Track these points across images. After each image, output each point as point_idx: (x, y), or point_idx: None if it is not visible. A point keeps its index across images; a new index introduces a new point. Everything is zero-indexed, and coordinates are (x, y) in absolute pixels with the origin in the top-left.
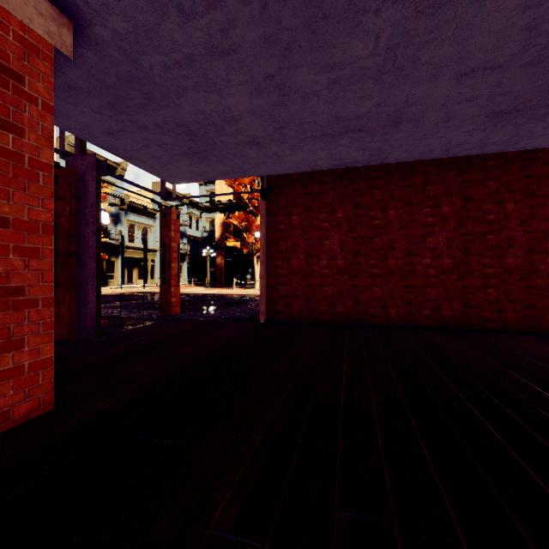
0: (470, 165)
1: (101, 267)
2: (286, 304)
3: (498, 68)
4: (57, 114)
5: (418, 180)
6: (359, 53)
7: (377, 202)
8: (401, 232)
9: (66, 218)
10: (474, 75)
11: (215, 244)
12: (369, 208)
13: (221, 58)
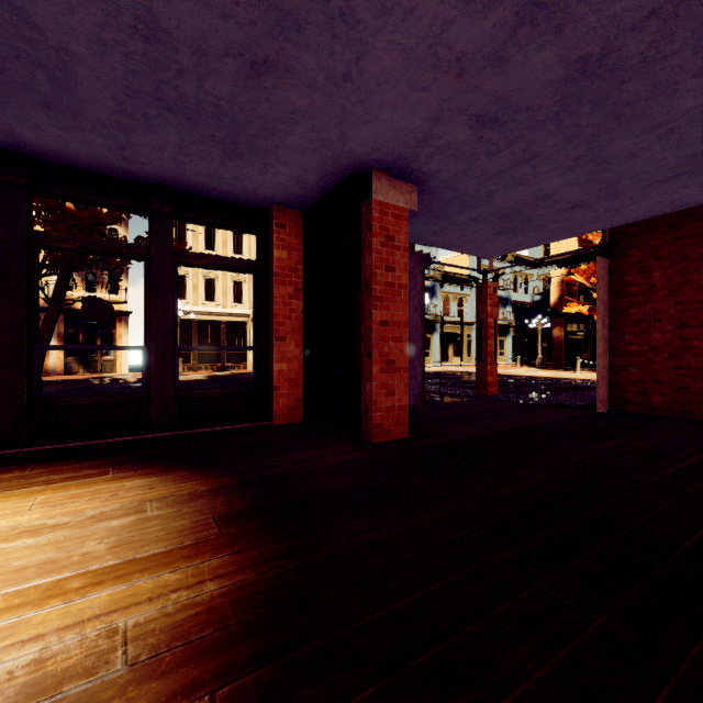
0: None
1: None
2: (640, 391)
3: None
4: None
5: None
6: (691, 105)
7: None
8: None
9: None
10: None
11: (550, 311)
12: None
13: (526, 164)
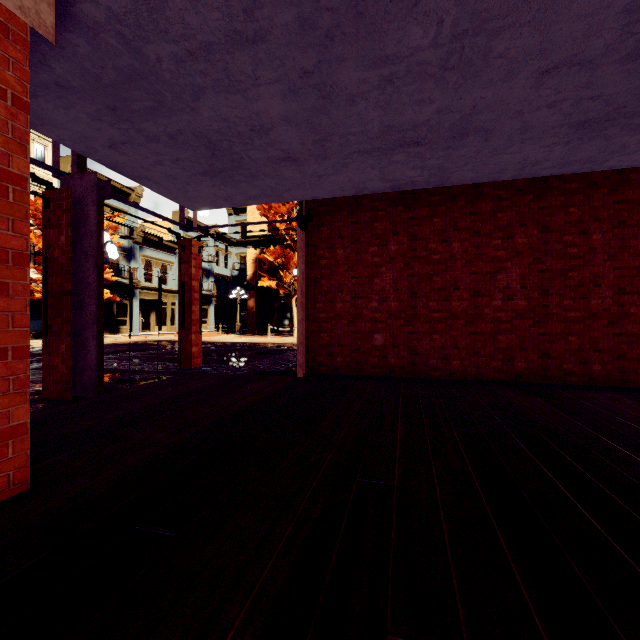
0: (548, 189)
1: (112, 311)
2: (328, 354)
3: (588, 63)
4: (45, 121)
5: (486, 206)
6: (418, 43)
7: (437, 232)
8: (467, 268)
9: (60, 250)
10: (558, 73)
11: (247, 284)
12: (428, 239)
13: (246, 48)
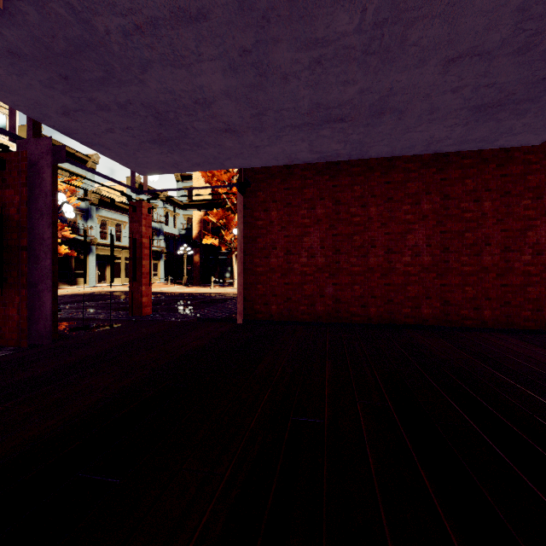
0: (449, 163)
1: (70, 265)
2: (264, 303)
3: (486, 55)
4: None
5: (398, 177)
6: (344, 28)
7: (357, 198)
8: (382, 229)
9: (15, 208)
10: (462, 62)
11: (193, 242)
12: (349, 204)
13: (189, 25)
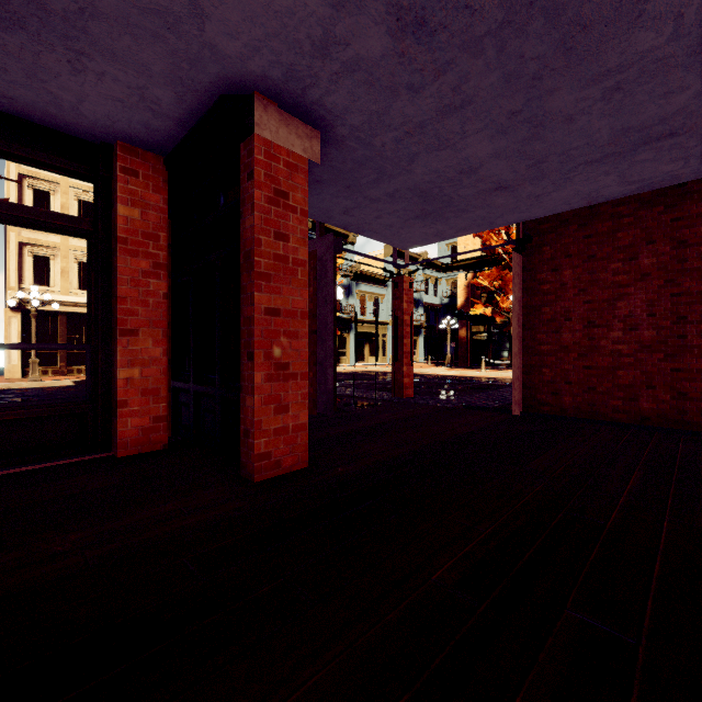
0: None
1: None
2: (552, 392)
3: None
4: None
5: None
6: (649, 45)
7: None
8: None
9: (309, 299)
10: None
11: (458, 313)
12: None
13: (454, 114)
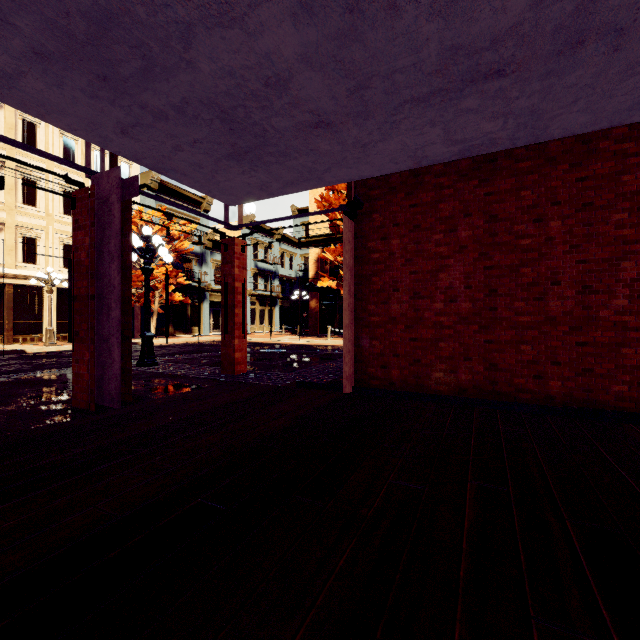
0: None
1: (186, 312)
2: (382, 365)
3: None
4: (47, 107)
5: (603, 167)
6: None
7: (526, 209)
8: (571, 254)
9: (85, 252)
10: None
11: (309, 285)
12: (513, 219)
13: None
